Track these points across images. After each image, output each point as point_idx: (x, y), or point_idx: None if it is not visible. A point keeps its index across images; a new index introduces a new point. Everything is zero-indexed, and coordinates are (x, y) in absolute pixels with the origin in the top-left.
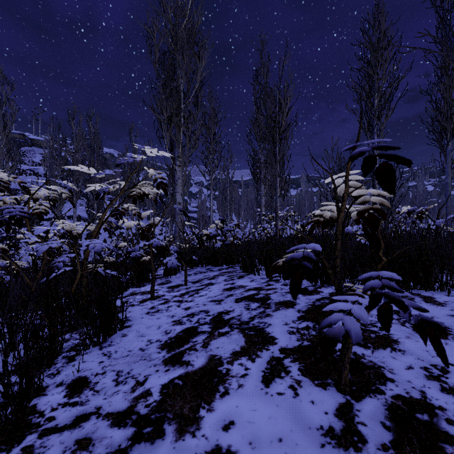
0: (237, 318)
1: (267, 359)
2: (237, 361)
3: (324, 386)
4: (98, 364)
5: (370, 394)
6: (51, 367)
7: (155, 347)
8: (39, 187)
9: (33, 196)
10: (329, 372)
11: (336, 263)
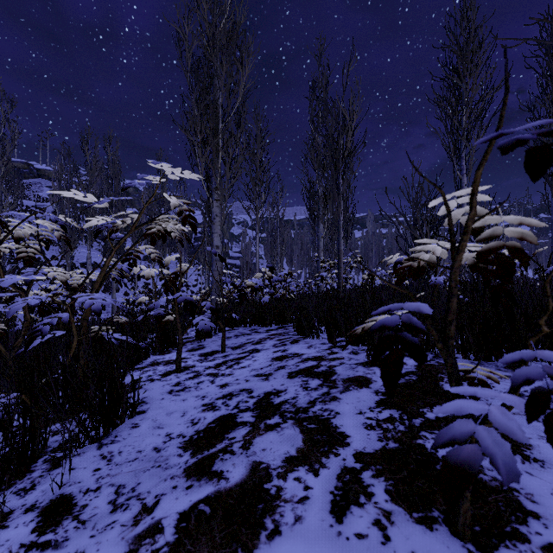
0: (292, 403)
1: (337, 471)
2: (293, 473)
3: (429, 524)
4: (91, 473)
5: (505, 541)
6: (24, 478)
7: (176, 445)
8: (20, 222)
9: (14, 234)
10: (433, 498)
11: (449, 332)
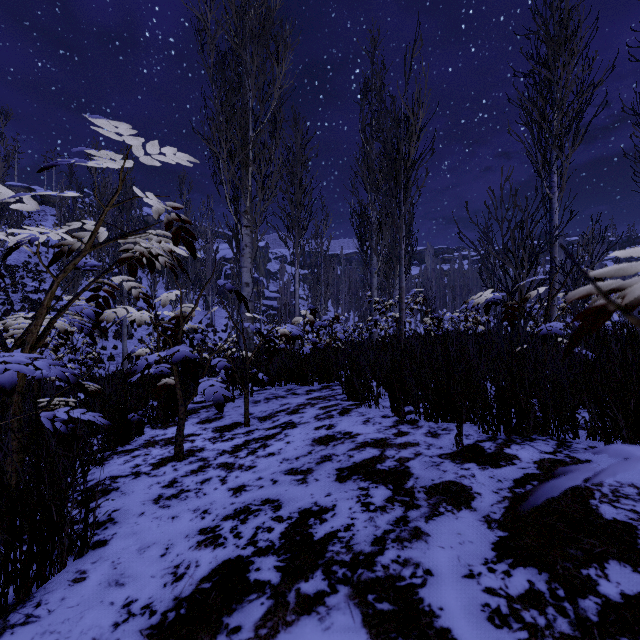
0: (345, 540)
1: None
2: None
3: None
4: None
5: None
6: None
7: (132, 639)
8: None
9: None
10: None
11: None
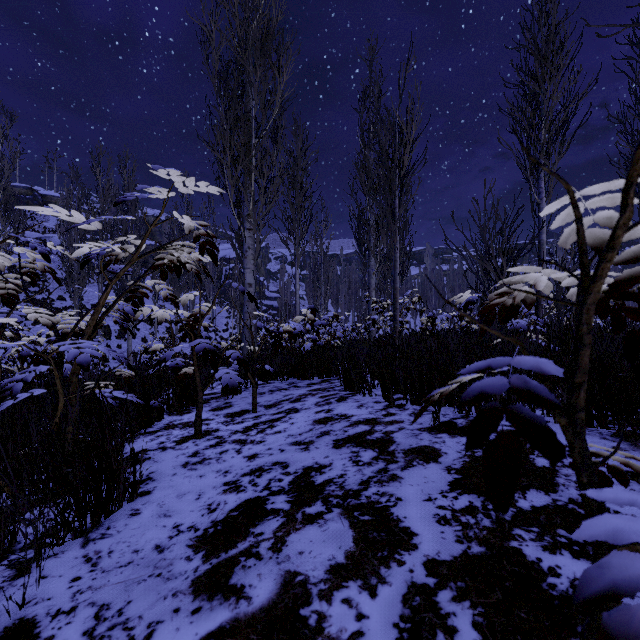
0: (339, 483)
1: (402, 589)
2: (341, 592)
3: None
4: (68, 584)
5: None
6: None
7: (184, 543)
8: None
9: None
10: (545, 638)
11: (577, 401)
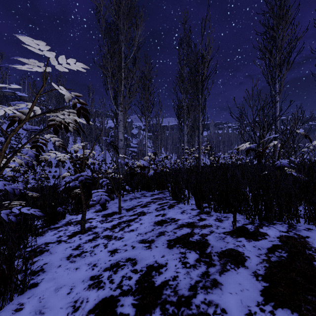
0: (173, 287)
1: None
2: None
3: None
4: None
5: None
6: None
7: None
8: None
9: None
10: None
11: None
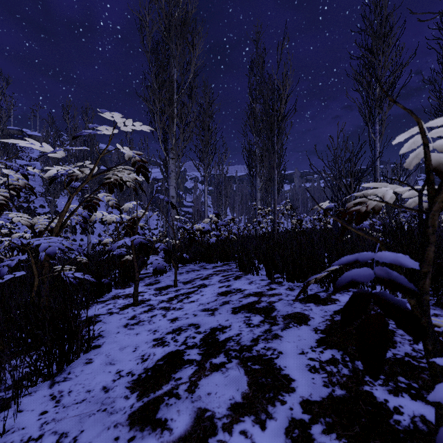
0: (236, 340)
1: (285, 423)
2: (239, 425)
3: None
4: (37, 417)
5: None
6: None
7: (124, 385)
8: None
9: None
10: None
11: (423, 286)
